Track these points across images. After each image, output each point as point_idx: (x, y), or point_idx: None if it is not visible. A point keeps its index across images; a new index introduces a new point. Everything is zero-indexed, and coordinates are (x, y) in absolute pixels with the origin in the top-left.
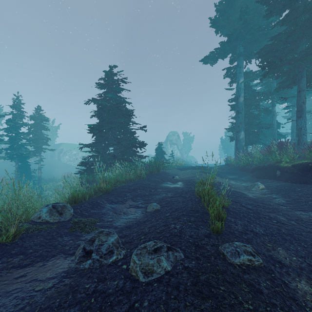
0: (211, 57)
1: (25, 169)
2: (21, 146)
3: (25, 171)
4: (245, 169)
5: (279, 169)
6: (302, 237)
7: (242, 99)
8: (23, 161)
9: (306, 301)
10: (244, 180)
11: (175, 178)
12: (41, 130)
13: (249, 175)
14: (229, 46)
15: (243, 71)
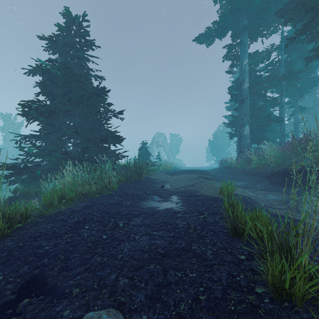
0: (208, 35)
1: None
2: None
3: None
4: (256, 173)
5: None
6: None
7: (246, 85)
8: None
9: None
10: (265, 189)
11: (165, 188)
12: None
13: (265, 181)
14: (231, 18)
15: (247, 51)
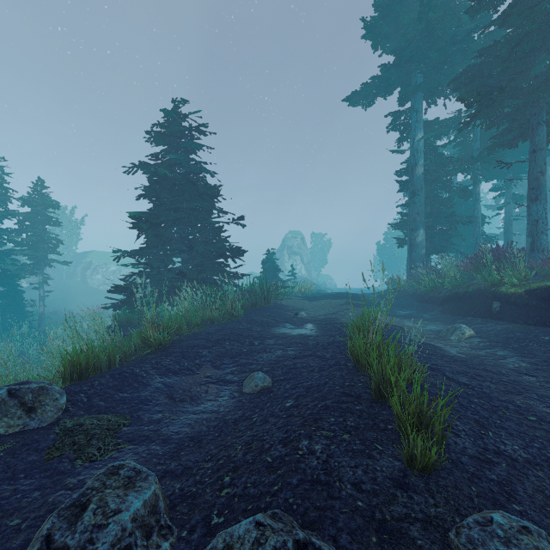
0: (365, 94)
1: (12, 299)
2: (3, 255)
3: (13, 304)
4: (428, 299)
5: (499, 299)
6: None
7: (420, 170)
8: (8, 283)
9: None
10: (430, 319)
11: (299, 316)
12: (44, 226)
13: (436, 309)
14: (398, 73)
15: (422, 120)
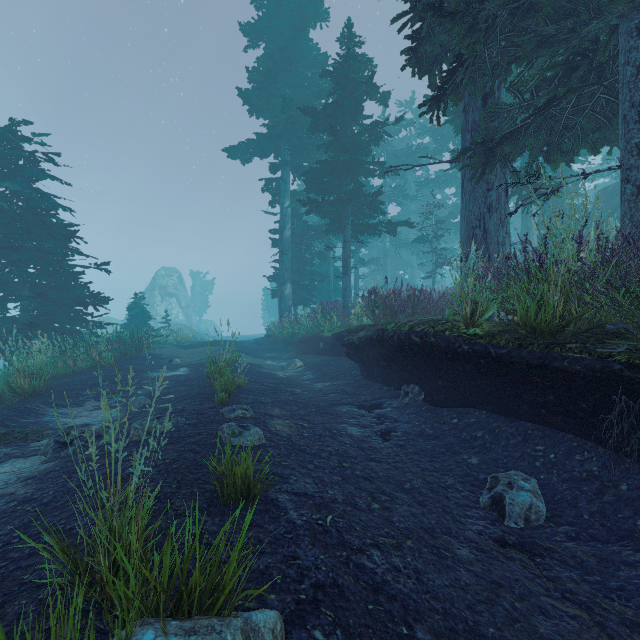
0: (243, 151)
1: None
2: None
3: None
4: (290, 343)
5: (322, 341)
6: (303, 401)
7: (288, 233)
8: None
9: (274, 426)
10: (286, 358)
11: (174, 363)
12: None
13: (294, 351)
14: (270, 144)
15: (289, 190)
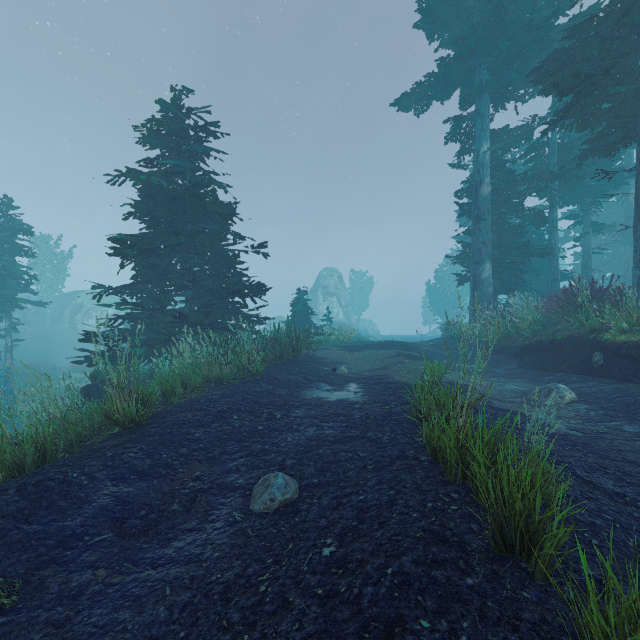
0: (418, 96)
1: None
2: None
3: None
4: (499, 349)
5: (602, 349)
6: None
7: (486, 190)
8: None
9: None
10: (506, 375)
11: (338, 373)
12: (12, 257)
13: (511, 362)
14: (459, 68)
15: (488, 127)
